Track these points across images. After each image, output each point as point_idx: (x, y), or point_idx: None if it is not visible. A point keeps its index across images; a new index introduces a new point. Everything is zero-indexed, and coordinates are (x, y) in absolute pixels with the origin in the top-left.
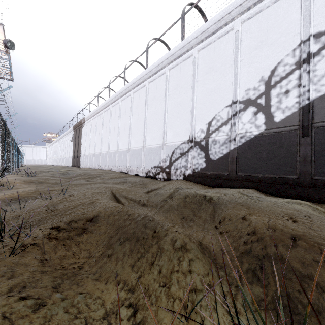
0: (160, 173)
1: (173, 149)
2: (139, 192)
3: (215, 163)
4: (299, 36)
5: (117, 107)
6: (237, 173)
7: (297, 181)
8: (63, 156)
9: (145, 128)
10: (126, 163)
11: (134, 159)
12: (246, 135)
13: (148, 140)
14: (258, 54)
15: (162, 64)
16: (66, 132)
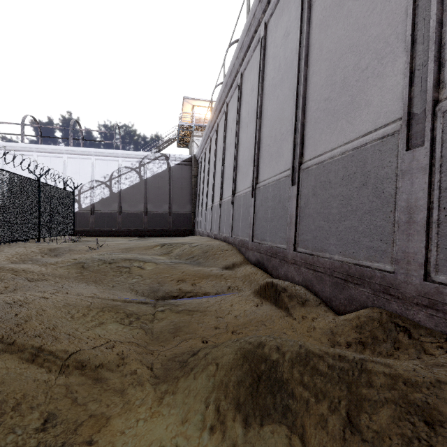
0: None
1: None
2: None
3: None
4: (91, 178)
5: None
6: None
7: (90, 230)
8: None
9: None
10: None
11: None
12: None
13: None
14: (76, 177)
15: None
16: None
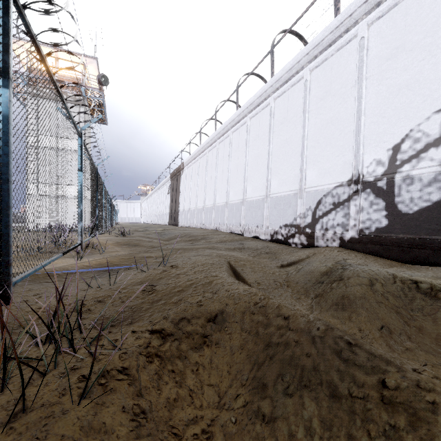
0: (296, 236)
1: (320, 196)
2: (269, 265)
3: (410, 218)
4: None
5: (226, 142)
6: None
7: None
8: (159, 212)
9: (269, 167)
10: (240, 220)
11: (251, 215)
12: None
13: (273, 185)
14: None
15: (298, 65)
16: (162, 182)
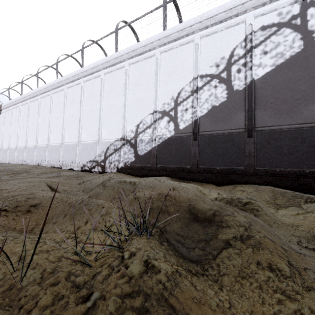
0: (96, 167)
1: (108, 145)
2: (74, 184)
3: (141, 157)
4: (193, 74)
5: (48, 99)
6: (157, 165)
7: (191, 169)
8: None
9: (80, 124)
10: (59, 158)
11: (68, 154)
12: (163, 137)
13: (83, 136)
14: (171, 79)
15: (97, 68)
16: None
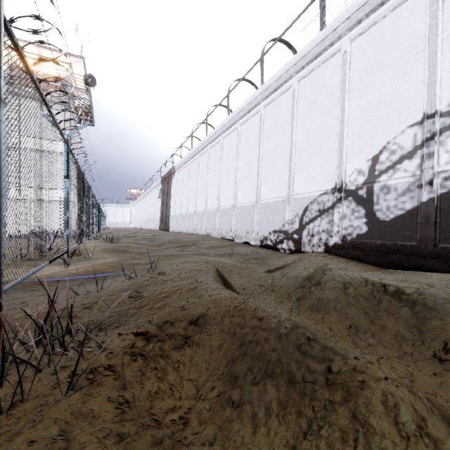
0: (284, 242)
1: (306, 203)
2: (256, 271)
3: (386, 225)
4: None
5: (218, 147)
6: (437, 245)
7: None
8: (149, 216)
9: (259, 174)
10: (231, 225)
11: (242, 220)
12: None
13: (263, 191)
14: None
15: (286, 75)
16: (152, 186)
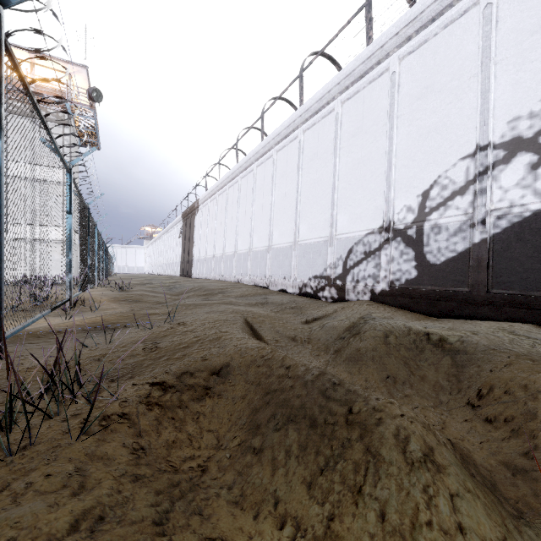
0: (326, 289)
1: (351, 244)
2: (291, 322)
3: (437, 269)
4: None
5: (250, 178)
6: (489, 291)
7: None
8: (168, 260)
9: (298, 210)
10: (265, 270)
11: (278, 264)
12: (511, 213)
13: (302, 230)
14: None
15: (328, 95)
16: (171, 223)
